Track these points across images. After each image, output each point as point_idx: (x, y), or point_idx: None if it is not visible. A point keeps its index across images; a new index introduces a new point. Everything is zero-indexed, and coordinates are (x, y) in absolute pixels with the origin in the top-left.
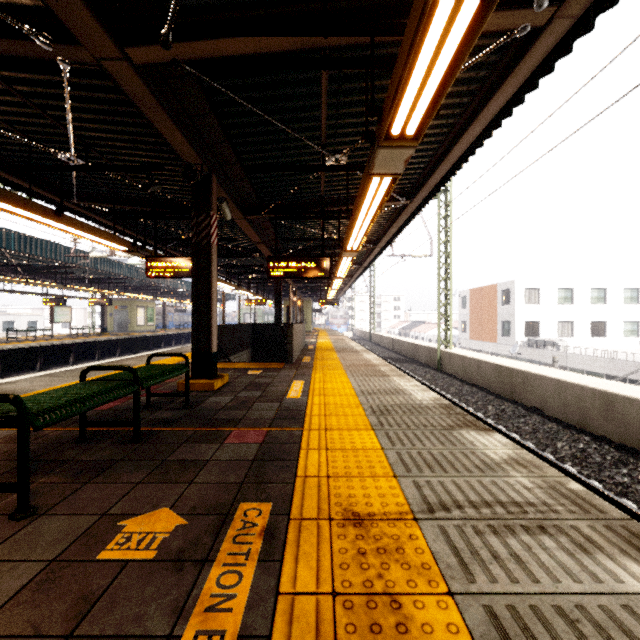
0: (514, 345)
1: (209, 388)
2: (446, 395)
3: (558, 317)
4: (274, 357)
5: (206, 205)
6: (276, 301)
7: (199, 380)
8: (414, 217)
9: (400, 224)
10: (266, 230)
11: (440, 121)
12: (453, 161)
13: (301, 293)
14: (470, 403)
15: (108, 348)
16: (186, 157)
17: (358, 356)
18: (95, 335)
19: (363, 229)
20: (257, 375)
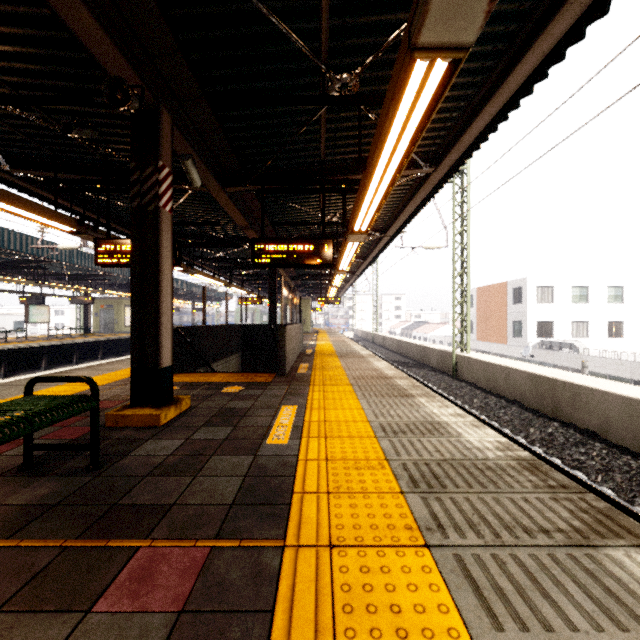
0: (526, 347)
1: (153, 422)
2: (471, 410)
3: (573, 317)
4: (268, 362)
5: (154, 153)
6: (270, 299)
7: (140, 409)
8: (436, 192)
9: (417, 204)
10: (255, 212)
11: (497, 27)
12: (507, 96)
13: (300, 292)
14: (503, 422)
15: (89, 351)
16: (114, 70)
17: (365, 363)
18: (77, 336)
19: (380, 193)
20: (234, 394)
